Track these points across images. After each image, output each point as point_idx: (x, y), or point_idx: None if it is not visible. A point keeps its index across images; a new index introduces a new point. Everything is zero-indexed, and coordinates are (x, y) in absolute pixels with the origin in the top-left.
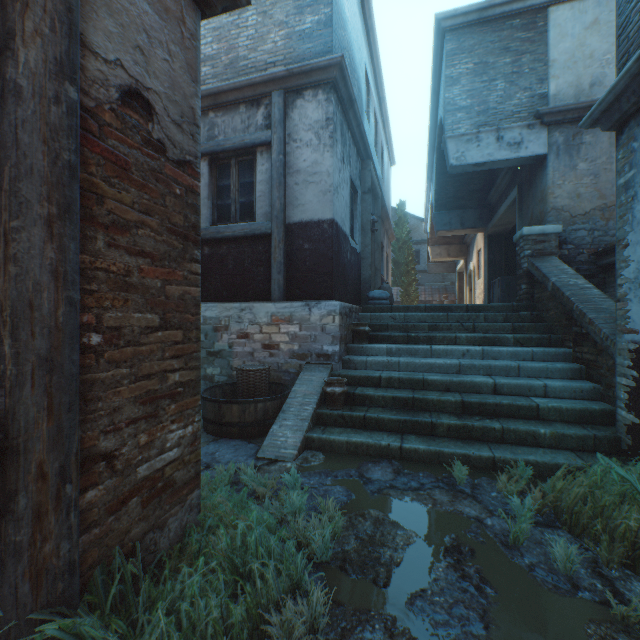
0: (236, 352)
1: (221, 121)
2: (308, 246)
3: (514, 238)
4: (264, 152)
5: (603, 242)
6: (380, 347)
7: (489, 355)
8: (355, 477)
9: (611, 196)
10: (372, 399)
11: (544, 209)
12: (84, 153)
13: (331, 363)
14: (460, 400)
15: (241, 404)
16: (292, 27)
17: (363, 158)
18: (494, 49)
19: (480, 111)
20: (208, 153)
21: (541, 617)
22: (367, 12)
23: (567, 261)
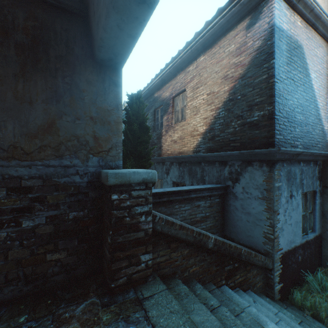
0: None
1: None
2: None
3: (118, 178)
4: None
5: None
6: None
7: None
8: None
9: None
10: None
11: (114, 139)
12: None
13: None
14: None
15: None
16: None
17: None
18: None
19: None
20: None
21: None
22: None
23: None
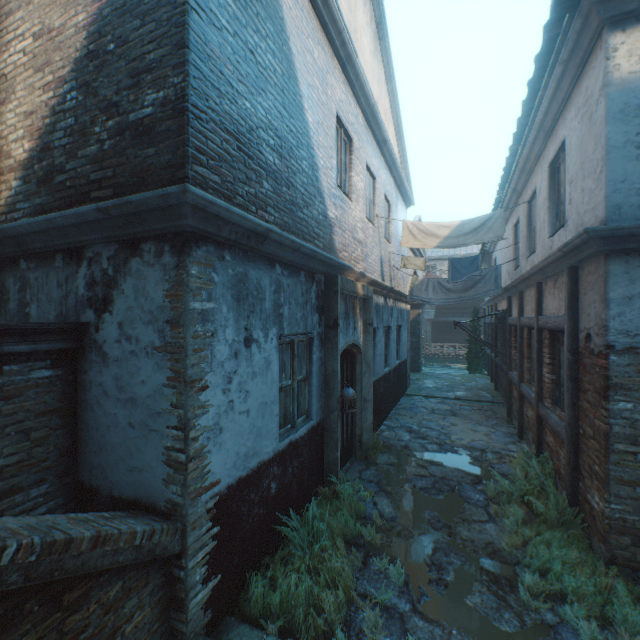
0: None
1: None
2: None
3: None
4: None
5: None
6: None
7: None
8: None
9: None
10: None
11: None
12: (579, 367)
13: None
14: None
15: None
16: None
17: None
18: None
19: None
20: None
21: (410, 548)
22: None
23: None
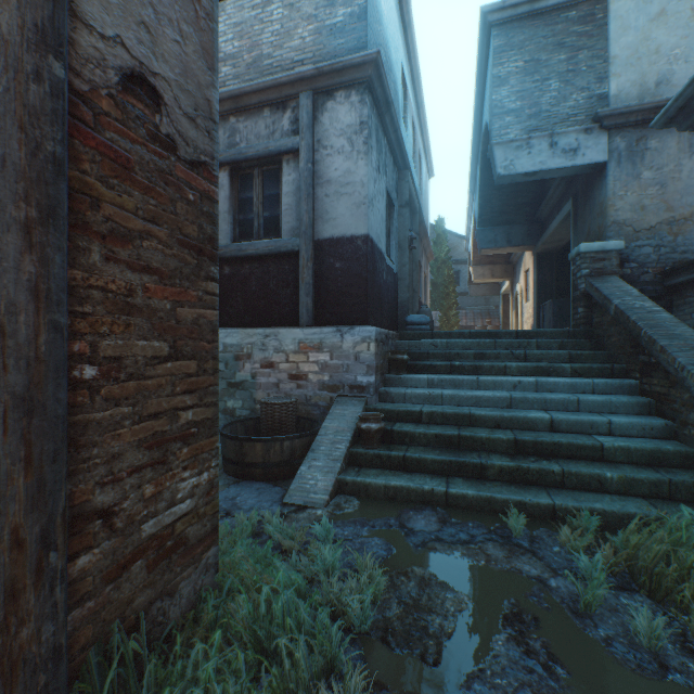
0: (260, 383)
1: (243, 127)
2: (340, 265)
3: (569, 256)
4: (291, 160)
5: (671, 260)
6: (420, 378)
7: (544, 387)
8: (395, 527)
9: (680, 208)
10: (412, 437)
11: (603, 223)
12: (75, 146)
13: (366, 396)
14: (513, 438)
15: (265, 442)
16: (322, 21)
17: (400, 168)
18: (547, 45)
19: (531, 114)
20: (229, 162)
21: None
22: (404, 6)
23: (630, 281)
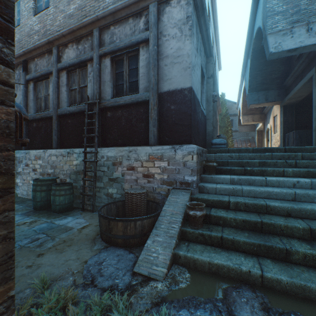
0: (126, 179)
1: (117, 31)
2: (173, 107)
3: None
4: (144, 47)
5: None
6: (225, 177)
7: None
8: (224, 314)
9: None
10: (225, 220)
11: None
12: None
13: (190, 189)
14: (308, 228)
15: (124, 222)
16: None
17: (207, 56)
18: None
19: (293, 12)
20: (109, 52)
21: None
22: None
23: None
